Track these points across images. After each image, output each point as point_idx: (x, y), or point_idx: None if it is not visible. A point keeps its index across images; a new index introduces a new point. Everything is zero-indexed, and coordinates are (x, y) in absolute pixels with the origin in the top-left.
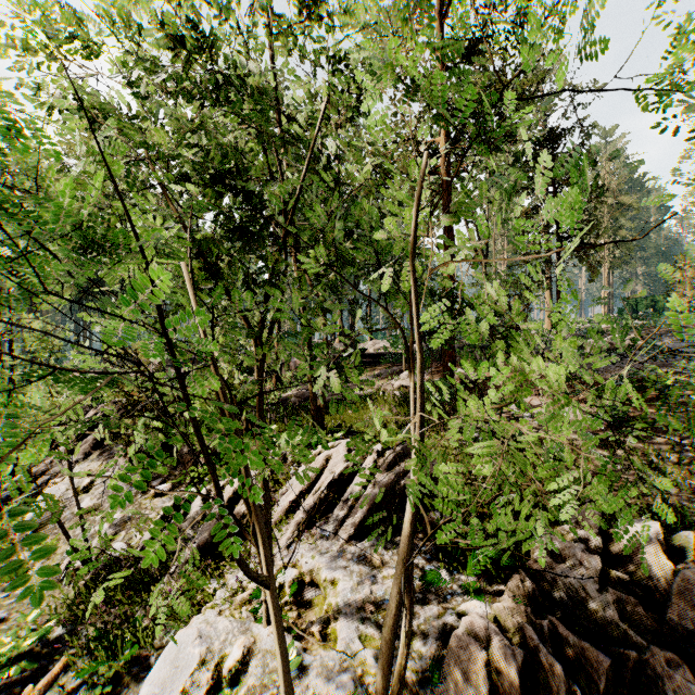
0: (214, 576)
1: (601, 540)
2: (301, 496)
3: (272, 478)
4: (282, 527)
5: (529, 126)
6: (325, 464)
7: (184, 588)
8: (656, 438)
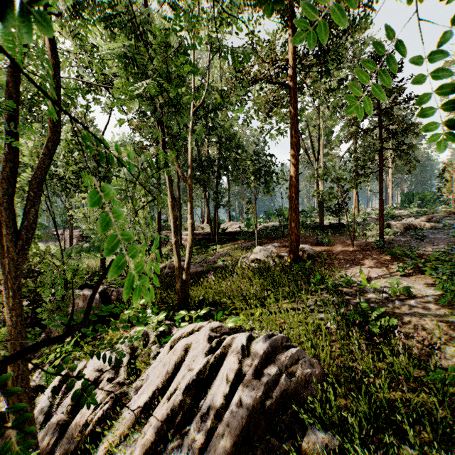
0: None
1: None
2: (154, 397)
3: (129, 364)
4: (128, 444)
5: (354, 54)
6: (183, 355)
7: None
8: None
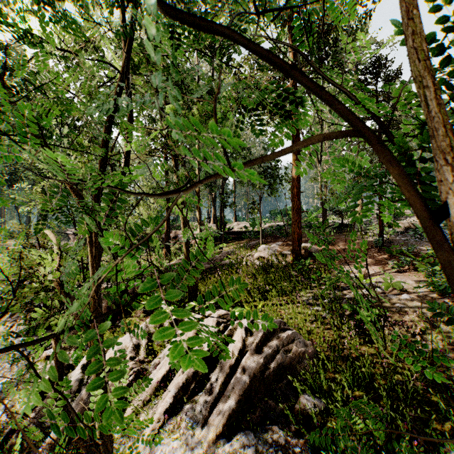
0: None
1: None
2: (171, 371)
3: (147, 346)
4: (150, 407)
5: None
6: None
7: None
8: None
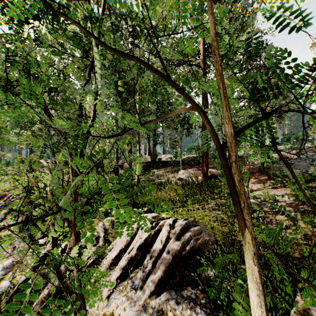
0: None
1: None
2: (120, 253)
3: (104, 237)
4: (107, 276)
5: None
6: (136, 231)
7: None
8: None
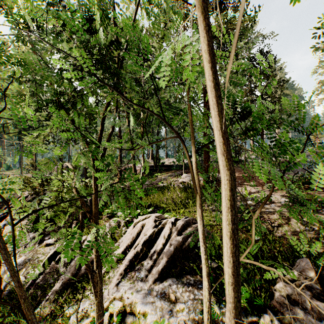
0: (71, 303)
1: (321, 289)
2: (127, 249)
3: (111, 236)
4: (115, 269)
5: (246, 50)
6: (141, 229)
7: (52, 311)
8: (323, 211)
